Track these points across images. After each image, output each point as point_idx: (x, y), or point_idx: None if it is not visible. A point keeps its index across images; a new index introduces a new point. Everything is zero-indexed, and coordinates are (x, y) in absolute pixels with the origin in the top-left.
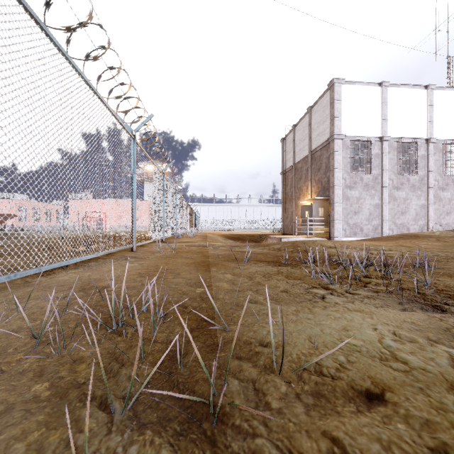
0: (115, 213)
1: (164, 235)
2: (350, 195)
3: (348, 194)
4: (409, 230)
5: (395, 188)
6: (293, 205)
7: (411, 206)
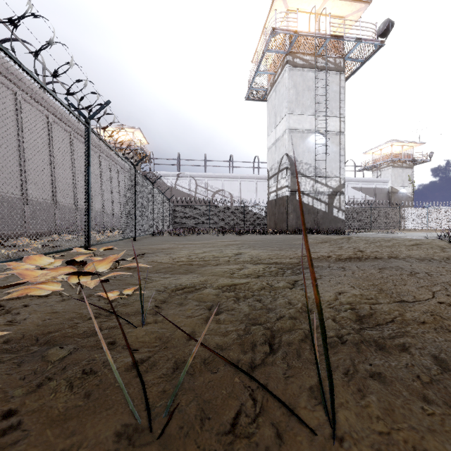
0: None
1: None
2: None
3: None
4: None
5: None
6: None
7: None
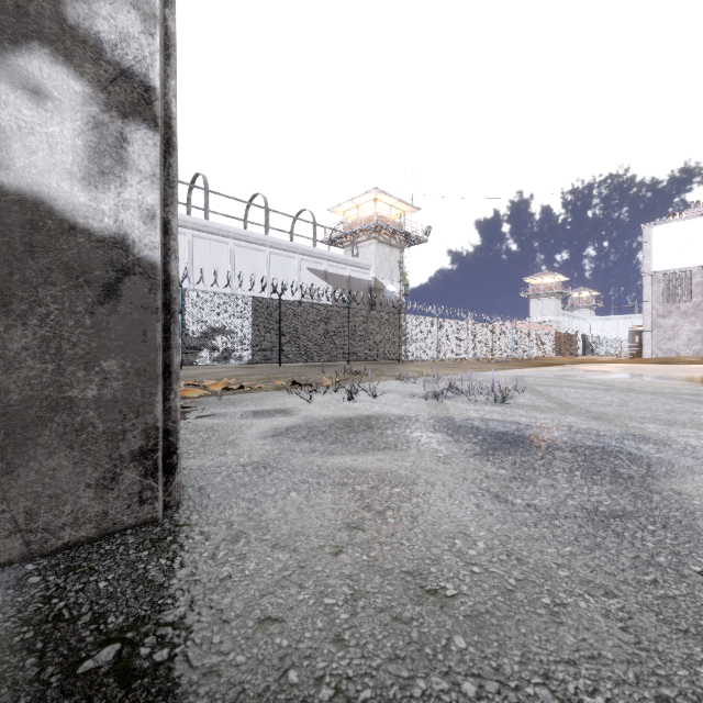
0: None
1: (492, 356)
2: (662, 323)
3: (660, 323)
4: None
5: None
6: None
7: None
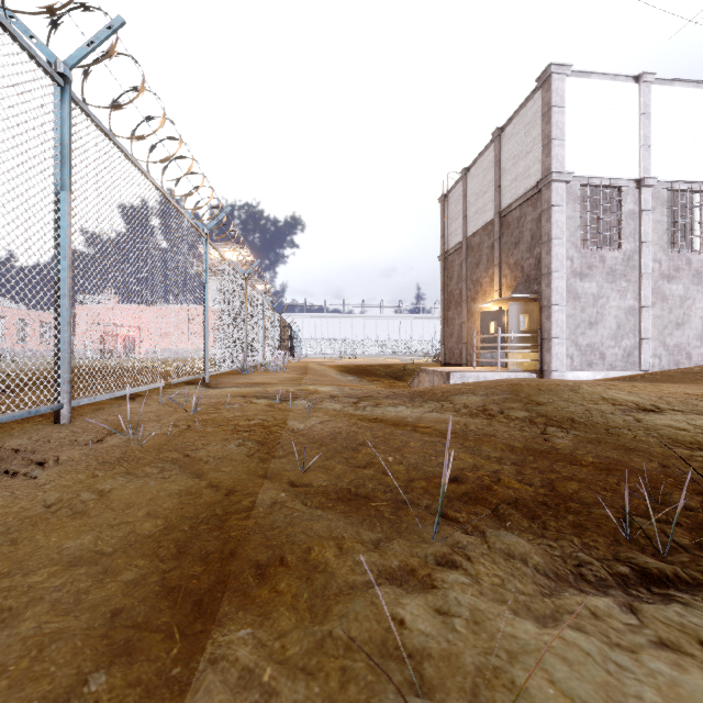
0: (157, 329)
1: (207, 368)
2: (580, 290)
3: (578, 289)
4: (691, 358)
5: (665, 277)
6: (463, 312)
7: (693, 312)
